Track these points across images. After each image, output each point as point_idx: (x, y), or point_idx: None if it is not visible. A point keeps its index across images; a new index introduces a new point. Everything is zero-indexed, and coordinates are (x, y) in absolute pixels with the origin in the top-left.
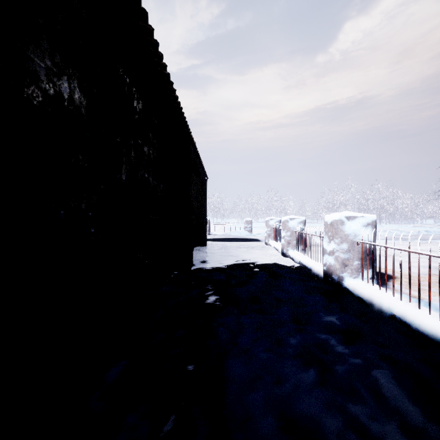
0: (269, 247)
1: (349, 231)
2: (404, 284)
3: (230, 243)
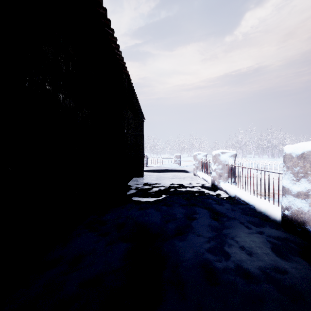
0: (198, 178)
1: None
2: None
3: (164, 174)
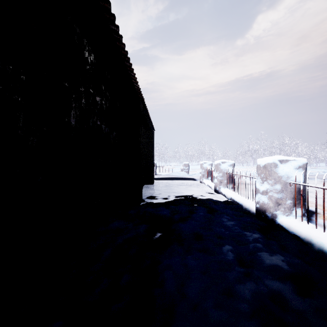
0: (204, 185)
1: (282, 173)
2: None
3: (172, 182)
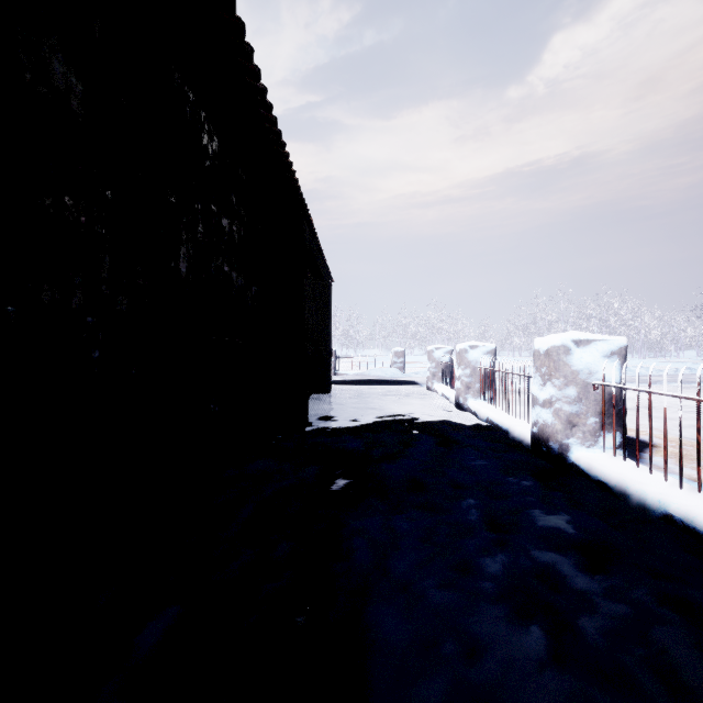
0: (434, 395)
1: (580, 365)
2: (672, 457)
3: (370, 388)
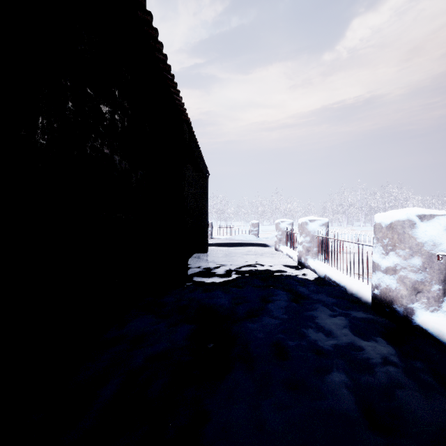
0: (281, 254)
1: (424, 237)
2: None
3: (235, 249)
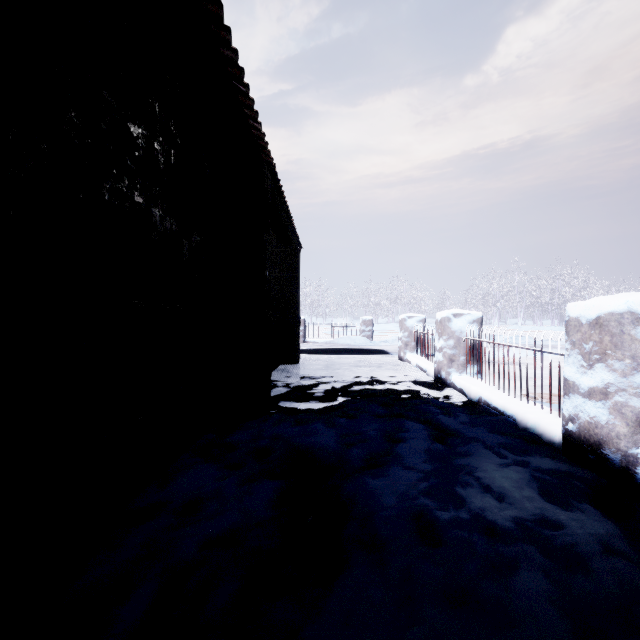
0: (408, 366)
1: None
2: None
3: (339, 358)
